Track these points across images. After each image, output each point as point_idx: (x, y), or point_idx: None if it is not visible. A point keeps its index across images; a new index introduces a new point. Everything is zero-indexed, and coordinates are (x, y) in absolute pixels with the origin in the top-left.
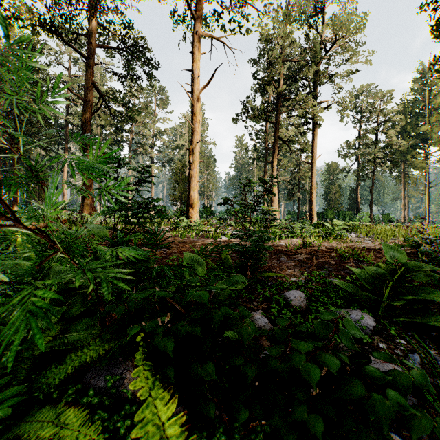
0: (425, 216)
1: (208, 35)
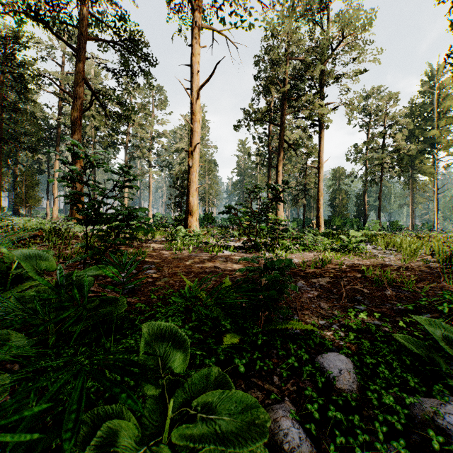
0: (434, 224)
1: (209, 27)
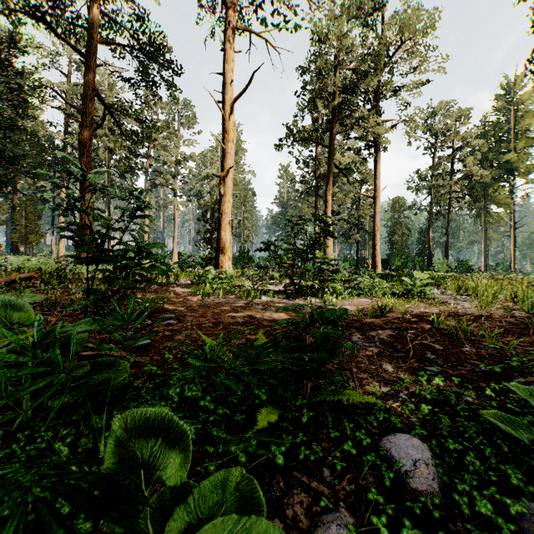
0: (511, 264)
1: (244, 29)
